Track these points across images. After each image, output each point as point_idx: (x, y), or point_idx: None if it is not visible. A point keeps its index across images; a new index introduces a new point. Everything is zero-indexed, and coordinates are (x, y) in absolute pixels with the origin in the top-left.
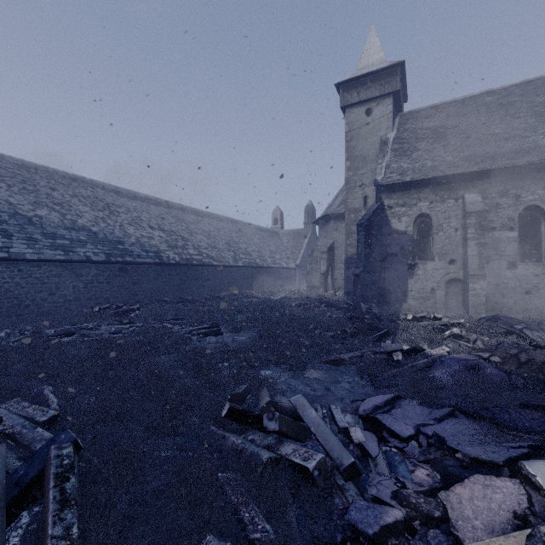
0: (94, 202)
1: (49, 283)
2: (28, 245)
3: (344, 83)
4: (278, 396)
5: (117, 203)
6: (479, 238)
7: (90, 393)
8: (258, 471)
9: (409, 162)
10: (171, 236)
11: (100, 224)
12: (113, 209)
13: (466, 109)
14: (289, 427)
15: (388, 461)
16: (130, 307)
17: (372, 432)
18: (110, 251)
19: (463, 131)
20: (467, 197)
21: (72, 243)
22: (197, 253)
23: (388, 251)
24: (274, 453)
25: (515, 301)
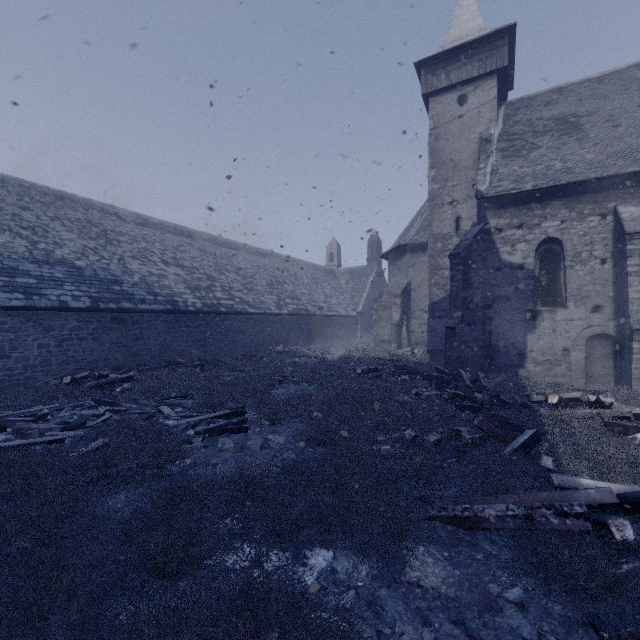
0: (84, 227)
1: None
2: None
3: (427, 60)
4: None
5: (120, 230)
6: None
7: None
8: None
9: (526, 164)
10: (192, 274)
11: (90, 256)
12: (112, 238)
13: (607, 89)
14: None
15: None
16: (120, 376)
17: None
18: (99, 294)
19: (607, 118)
20: (624, 211)
21: (41, 282)
22: (226, 297)
23: (496, 293)
24: None
25: None
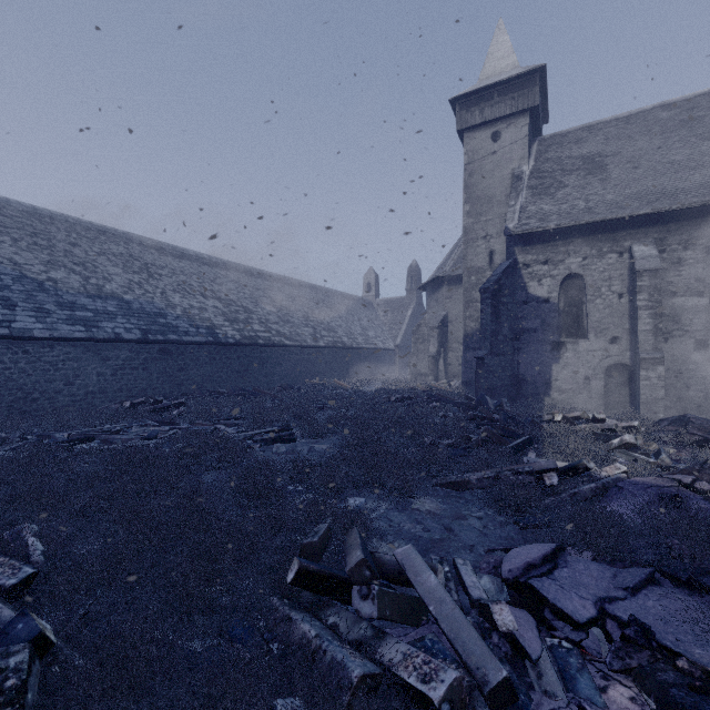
0: (127, 261)
1: (65, 370)
2: (37, 318)
3: (462, 97)
4: (375, 541)
5: (159, 264)
6: (655, 307)
7: (95, 535)
8: (343, 703)
9: (552, 203)
10: (230, 306)
11: (136, 290)
12: (153, 271)
13: (632, 129)
14: (394, 607)
15: (559, 668)
16: (173, 402)
17: (525, 608)
18: (147, 327)
19: (629, 159)
20: (637, 249)
21: (97, 315)
22: (264, 329)
23: (524, 326)
24: (371, 659)
25: (706, 394)
